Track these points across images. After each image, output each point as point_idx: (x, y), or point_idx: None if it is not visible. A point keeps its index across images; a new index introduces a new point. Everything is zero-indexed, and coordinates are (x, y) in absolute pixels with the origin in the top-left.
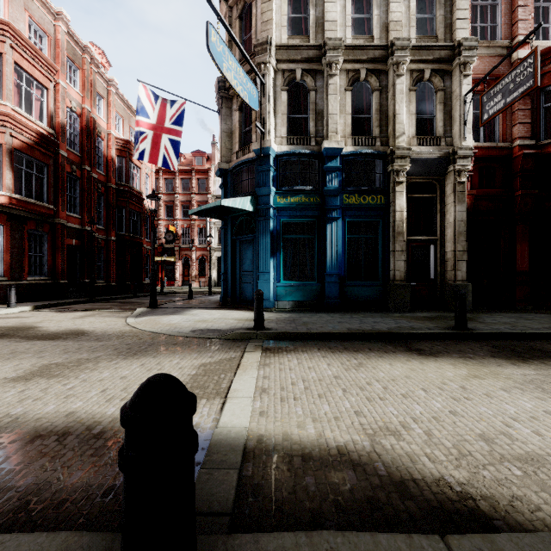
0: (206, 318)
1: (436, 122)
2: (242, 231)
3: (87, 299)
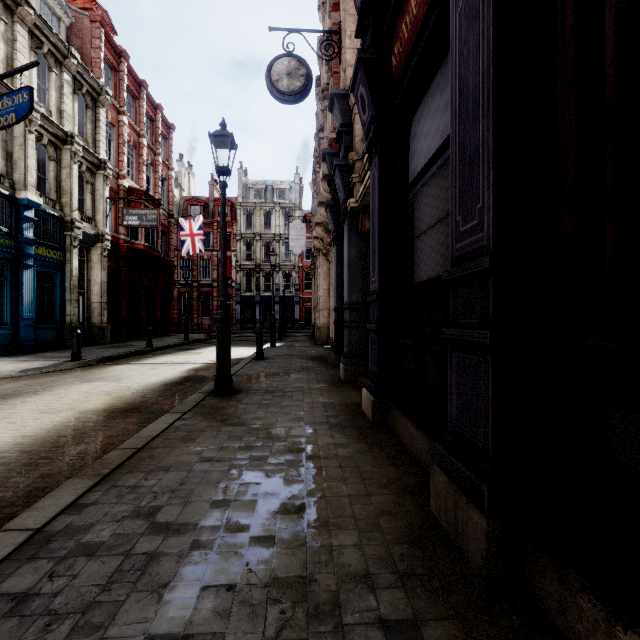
0: None
1: (87, 205)
2: None
3: None
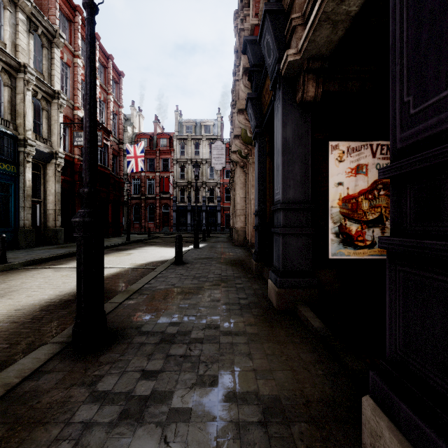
0: None
1: (43, 128)
2: None
3: None
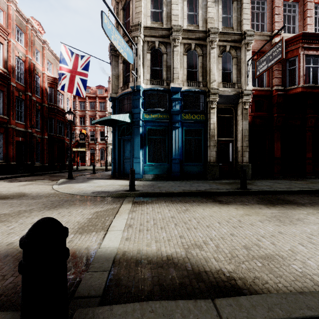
0: (101, 184)
1: (232, 75)
2: (124, 133)
3: (29, 174)
